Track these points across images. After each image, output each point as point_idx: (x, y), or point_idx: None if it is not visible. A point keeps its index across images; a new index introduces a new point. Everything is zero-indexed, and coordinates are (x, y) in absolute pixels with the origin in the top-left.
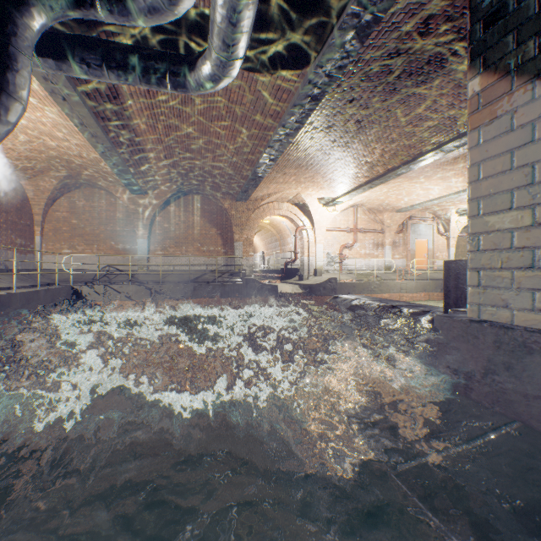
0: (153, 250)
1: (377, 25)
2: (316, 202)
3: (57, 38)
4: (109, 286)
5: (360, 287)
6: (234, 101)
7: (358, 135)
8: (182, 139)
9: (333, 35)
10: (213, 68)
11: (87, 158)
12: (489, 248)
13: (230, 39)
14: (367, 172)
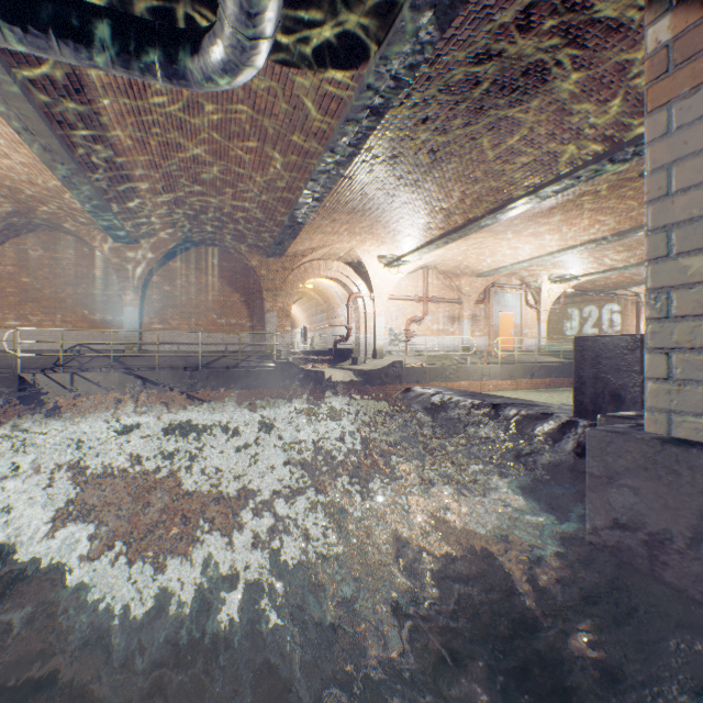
0: (148, 323)
1: (464, 5)
2: (376, 261)
3: None
4: (79, 374)
5: (432, 374)
6: (261, 110)
7: (432, 171)
8: (186, 163)
9: (403, 14)
10: (227, 50)
11: (41, 185)
12: (691, 313)
13: (251, 3)
14: (442, 223)
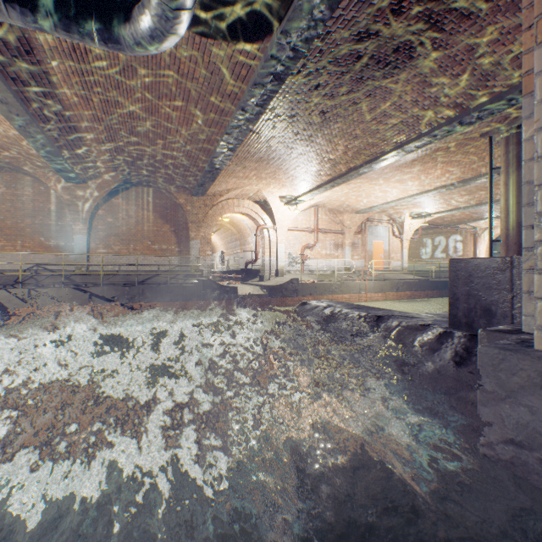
0: (94, 248)
1: None
2: (278, 200)
3: None
4: (35, 289)
5: (322, 288)
6: (185, 74)
7: (322, 128)
8: (124, 117)
9: None
10: (153, 18)
11: (1, 133)
12: None
13: None
14: (329, 170)
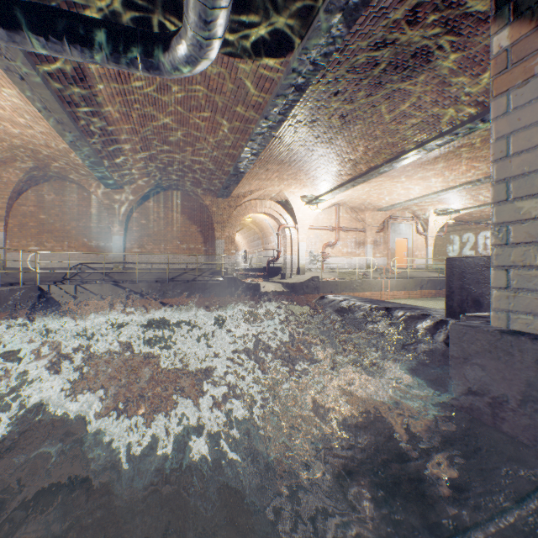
0: (129, 248)
1: (365, 8)
2: (299, 200)
3: (8, 4)
4: (80, 285)
5: (342, 286)
6: (214, 89)
7: (342, 131)
8: (158, 129)
9: (319, 17)
10: (189, 47)
11: (54, 148)
12: (523, 241)
13: (207, 14)
14: (350, 170)
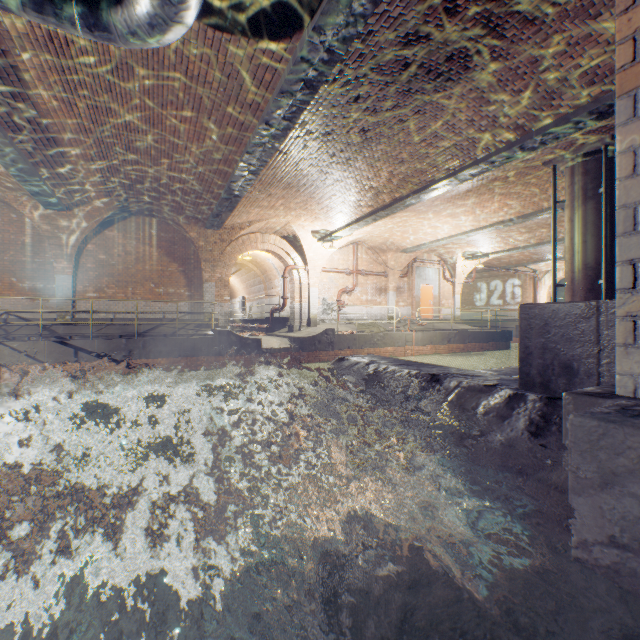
0: (82, 291)
1: None
2: (310, 235)
3: None
4: (3, 343)
5: (362, 340)
6: (195, 77)
7: (363, 150)
8: (118, 128)
9: None
10: (153, 1)
11: None
12: None
13: None
14: (371, 201)
